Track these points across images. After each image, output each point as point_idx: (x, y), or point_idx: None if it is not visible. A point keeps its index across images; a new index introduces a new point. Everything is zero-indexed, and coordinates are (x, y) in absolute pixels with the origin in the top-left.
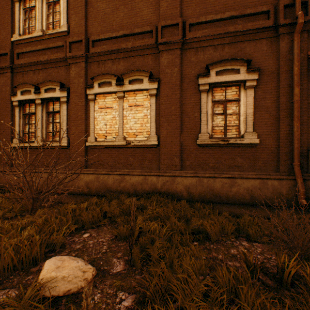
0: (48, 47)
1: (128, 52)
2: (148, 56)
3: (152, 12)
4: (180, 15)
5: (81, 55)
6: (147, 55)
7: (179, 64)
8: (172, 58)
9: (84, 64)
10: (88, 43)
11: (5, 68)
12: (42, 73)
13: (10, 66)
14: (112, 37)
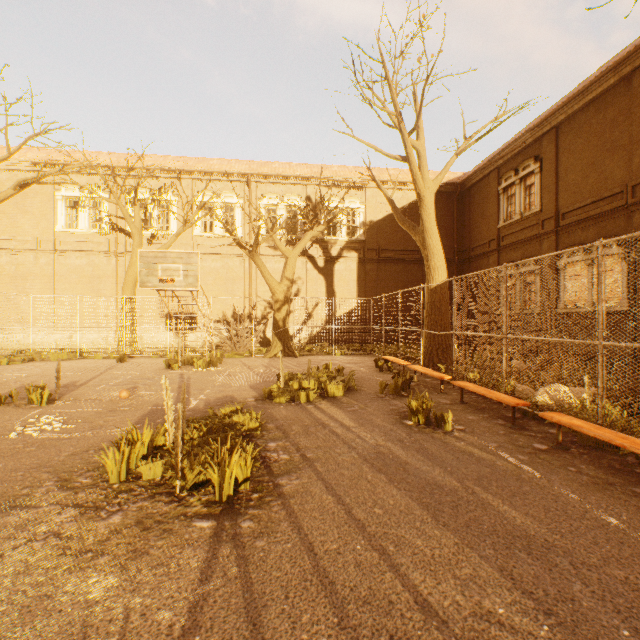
0: (524, 227)
1: (595, 218)
2: (619, 218)
3: (623, 170)
4: None
5: (551, 231)
6: (618, 217)
7: None
8: None
9: (554, 237)
10: (558, 216)
11: (493, 251)
12: (520, 250)
13: (496, 249)
14: (580, 206)
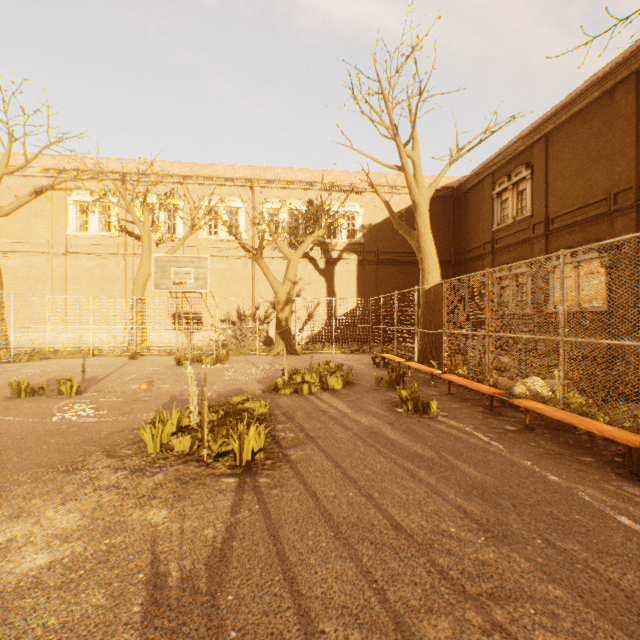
0: (516, 231)
1: (581, 223)
2: (602, 223)
3: (606, 179)
4: (635, 176)
5: (541, 235)
6: (602, 223)
7: (633, 227)
8: (626, 223)
9: (544, 241)
10: (548, 221)
11: (487, 253)
12: (513, 252)
13: (490, 251)
14: (568, 212)
